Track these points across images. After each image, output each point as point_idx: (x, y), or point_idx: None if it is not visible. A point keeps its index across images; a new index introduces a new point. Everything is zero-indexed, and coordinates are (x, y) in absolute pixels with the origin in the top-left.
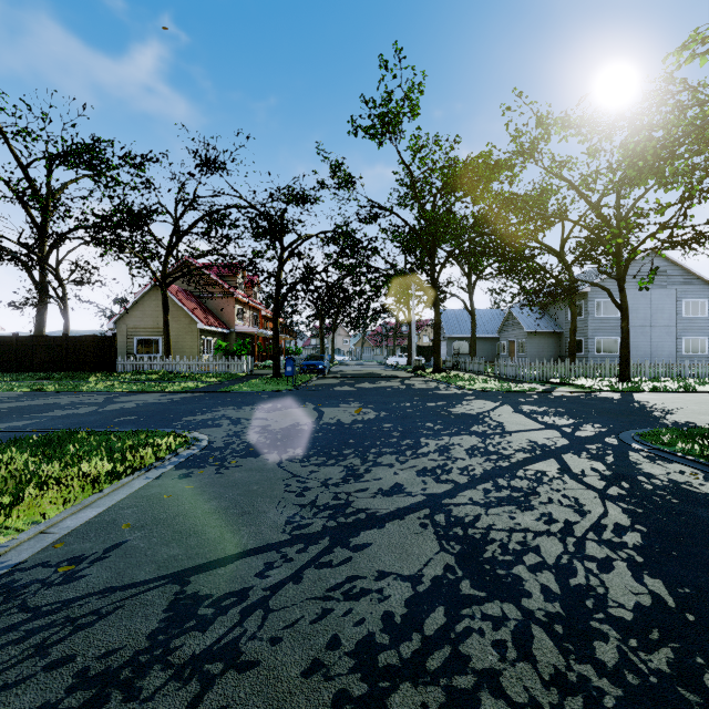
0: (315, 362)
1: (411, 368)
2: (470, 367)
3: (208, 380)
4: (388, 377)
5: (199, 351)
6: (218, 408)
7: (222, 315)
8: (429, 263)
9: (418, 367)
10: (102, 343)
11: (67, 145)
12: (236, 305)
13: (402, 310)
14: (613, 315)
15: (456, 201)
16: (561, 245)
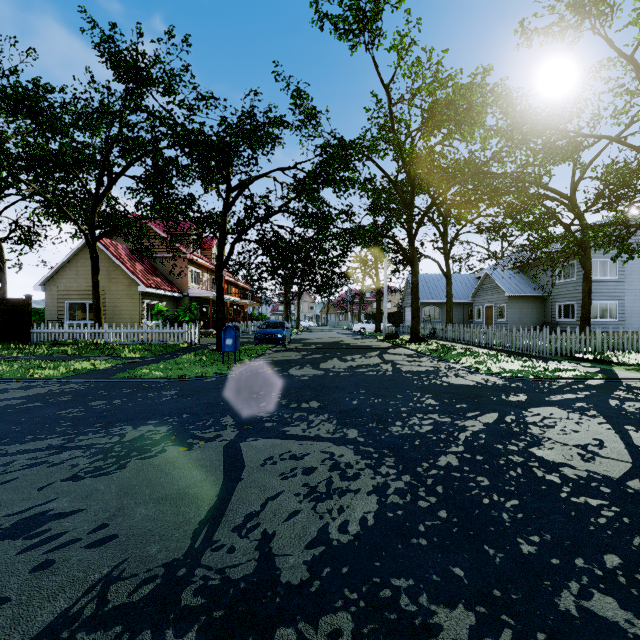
0: (272, 330)
1: (380, 335)
2: (451, 335)
3: (129, 355)
4: (360, 348)
5: (141, 317)
6: (17, 443)
7: (173, 277)
8: (408, 212)
9: (390, 335)
10: (13, 308)
11: (0, 89)
12: (190, 266)
13: (370, 274)
14: (610, 276)
15: (437, 143)
16: (571, 187)
